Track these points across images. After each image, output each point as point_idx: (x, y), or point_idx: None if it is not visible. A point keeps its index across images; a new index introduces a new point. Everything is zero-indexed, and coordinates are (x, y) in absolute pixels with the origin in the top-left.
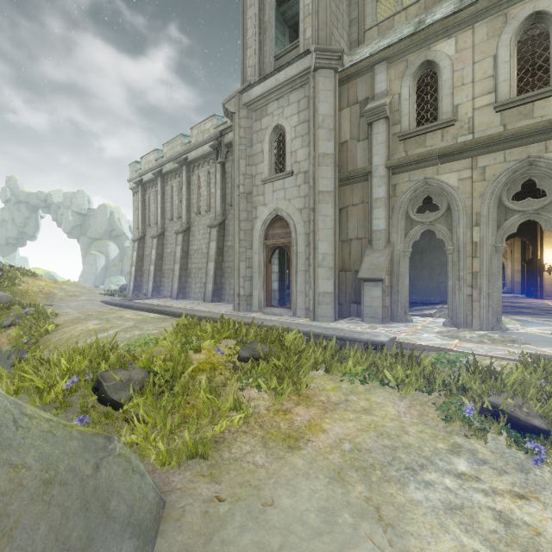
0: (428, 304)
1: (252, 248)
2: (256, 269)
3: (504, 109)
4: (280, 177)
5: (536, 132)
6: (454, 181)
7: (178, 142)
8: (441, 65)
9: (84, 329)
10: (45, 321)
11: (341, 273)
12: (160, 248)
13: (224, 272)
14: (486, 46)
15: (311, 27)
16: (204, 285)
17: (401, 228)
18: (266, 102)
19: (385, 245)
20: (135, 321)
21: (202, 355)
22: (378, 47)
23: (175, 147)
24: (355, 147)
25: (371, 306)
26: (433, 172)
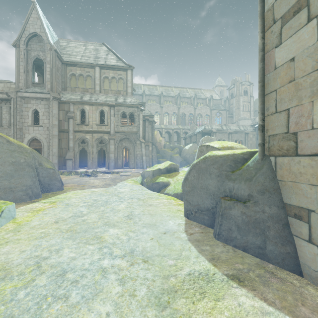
0: (86, 166)
1: None
2: None
3: (97, 125)
4: (37, 126)
5: (102, 132)
6: (89, 138)
7: None
8: (86, 111)
9: None
10: None
11: (60, 157)
12: None
13: None
14: (95, 111)
15: (50, 86)
16: None
17: (77, 146)
18: (30, 99)
19: (73, 150)
20: None
21: None
22: (71, 97)
23: None
24: (64, 122)
25: (69, 166)
26: (84, 135)
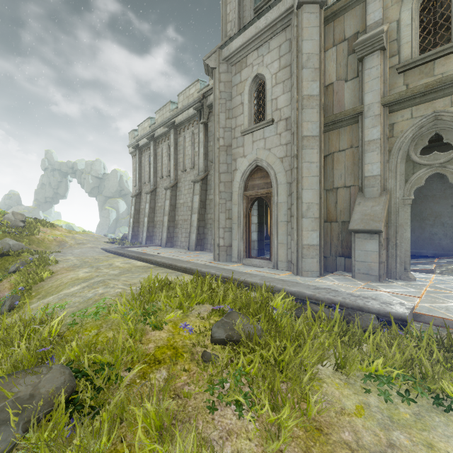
0: (418, 257)
1: (231, 200)
2: (236, 220)
3: None
4: (260, 126)
5: None
6: None
7: (167, 109)
8: None
9: (74, 276)
10: (43, 268)
11: (326, 224)
12: (153, 203)
13: (206, 223)
14: None
15: None
16: (189, 235)
17: (400, 172)
18: (245, 53)
19: (381, 192)
20: (121, 270)
21: (163, 333)
22: None
23: (165, 114)
24: (342, 88)
25: (364, 261)
26: (445, 104)
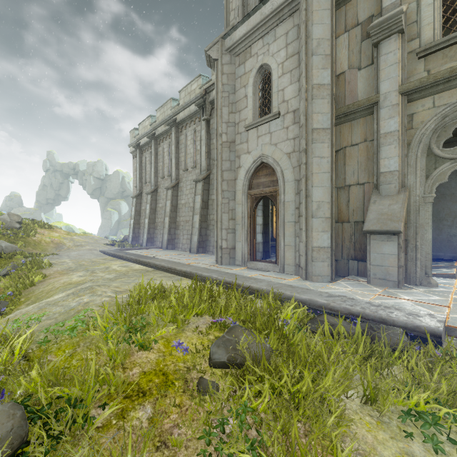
0: (435, 260)
1: (235, 199)
2: (239, 221)
3: None
4: (266, 120)
5: None
6: None
7: (168, 106)
8: None
9: (66, 281)
10: (35, 271)
11: (337, 225)
12: (154, 203)
13: (209, 224)
14: None
15: None
16: (190, 236)
17: (420, 167)
18: (249, 42)
19: (399, 189)
20: (117, 273)
21: (152, 354)
22: None
23: (166, 111)
24: (355, 76)
25: (381, 265)
26: None
